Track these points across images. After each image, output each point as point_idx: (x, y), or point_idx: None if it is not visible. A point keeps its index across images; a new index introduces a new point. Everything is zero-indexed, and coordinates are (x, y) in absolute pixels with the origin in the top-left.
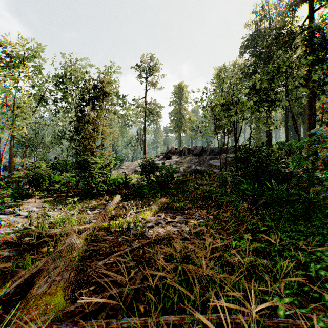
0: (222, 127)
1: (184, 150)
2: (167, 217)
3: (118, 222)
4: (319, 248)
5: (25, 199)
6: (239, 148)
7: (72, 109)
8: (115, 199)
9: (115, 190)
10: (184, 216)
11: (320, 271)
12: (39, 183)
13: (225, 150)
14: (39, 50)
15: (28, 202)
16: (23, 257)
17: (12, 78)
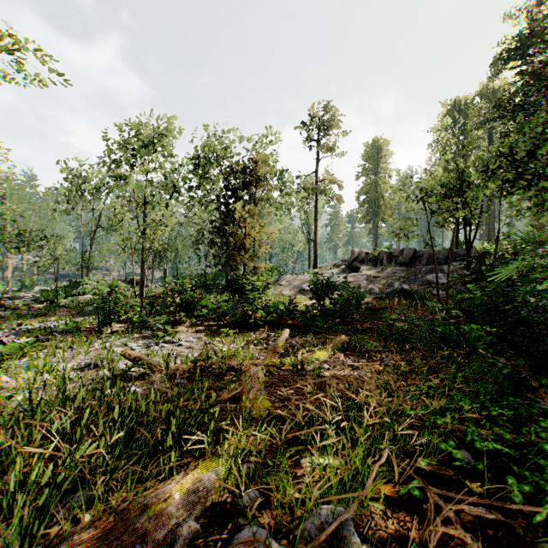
0: (454, 213)
1: (381, 256)
2: (347, 360)
3: (289, 360)
4: (460, 385)
5: (175, 326)
6: (488, 251)
7: (213, 202)
8: (284, 333)
9: (276, 321)
10: (370, 361)
11: (460, 403)
12: (191, 308)
13: (459, 256)
14: (174, 127)
15: (179, 331)
16: (227, 377)
17: (146, 171)
